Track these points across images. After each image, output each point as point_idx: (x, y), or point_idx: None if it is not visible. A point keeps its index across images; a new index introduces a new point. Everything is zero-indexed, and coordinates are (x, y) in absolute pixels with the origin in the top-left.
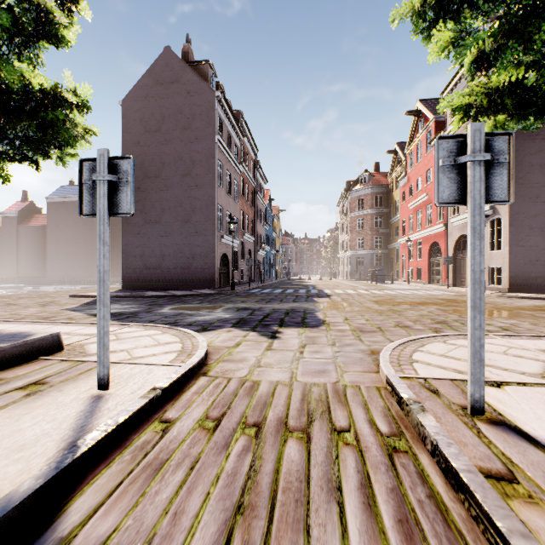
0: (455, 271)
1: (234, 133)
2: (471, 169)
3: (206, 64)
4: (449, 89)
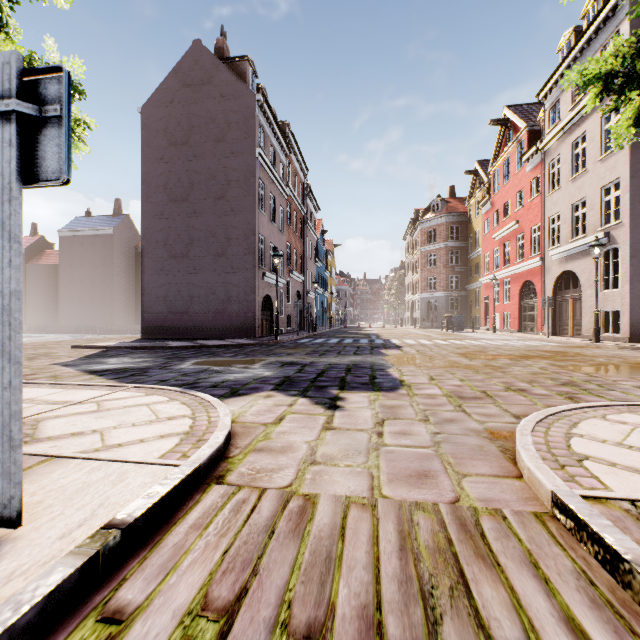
0: (554, 316)
1: (279, 147)
2: None
3: (244, 60)
4: (547, 89)
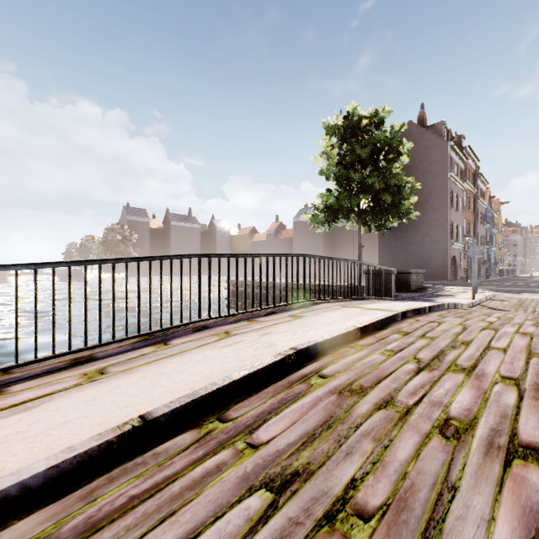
0: None
1: (459, 160)
2: None
3: (439, 124)
4: None
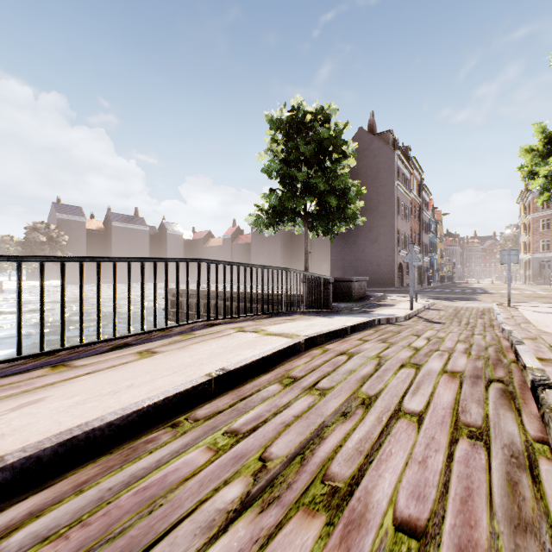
0: None
1: (406, 170)
2: (507, 257)
3: (388, 132)
4: None
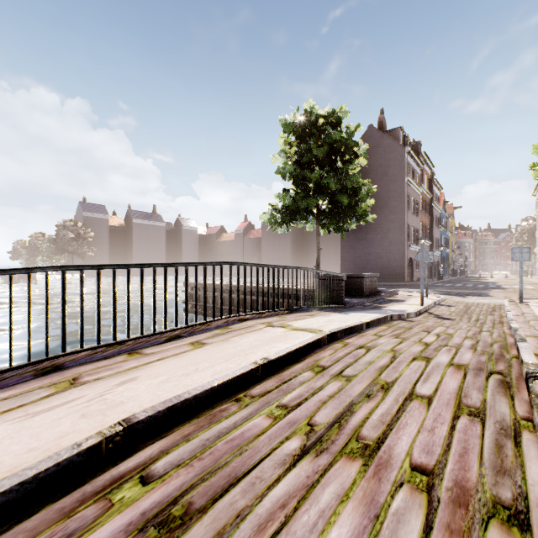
0: None
1: (416, 166)
2: (519, 255)
3: (398, 129)
4: None
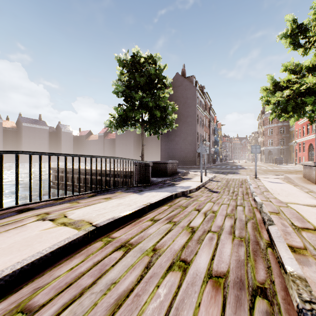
0: None
1: (202, 99)
2: (255, 149)
3: (192, 76)
4: None
